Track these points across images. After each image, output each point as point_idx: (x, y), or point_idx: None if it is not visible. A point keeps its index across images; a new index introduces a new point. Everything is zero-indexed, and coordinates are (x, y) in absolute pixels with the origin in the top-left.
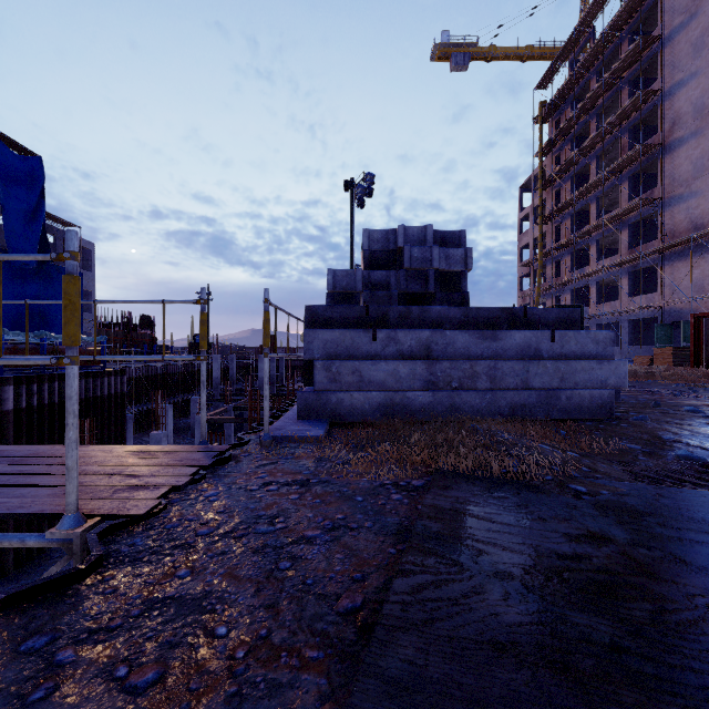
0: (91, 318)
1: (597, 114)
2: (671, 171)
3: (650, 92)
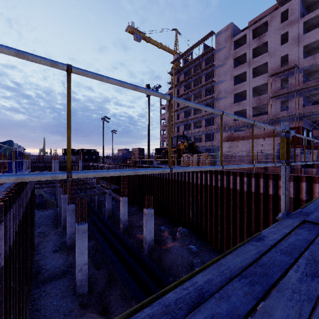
0: None
1: (194, 80)
2: (218, 106)
3: (213, 81)
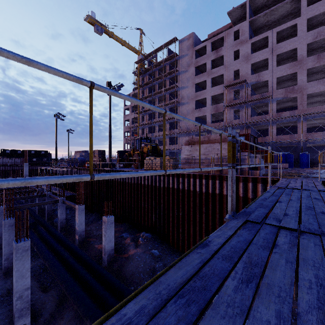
0: None
1: (158, 83)
2: (181, 111)
3: (177, 86)
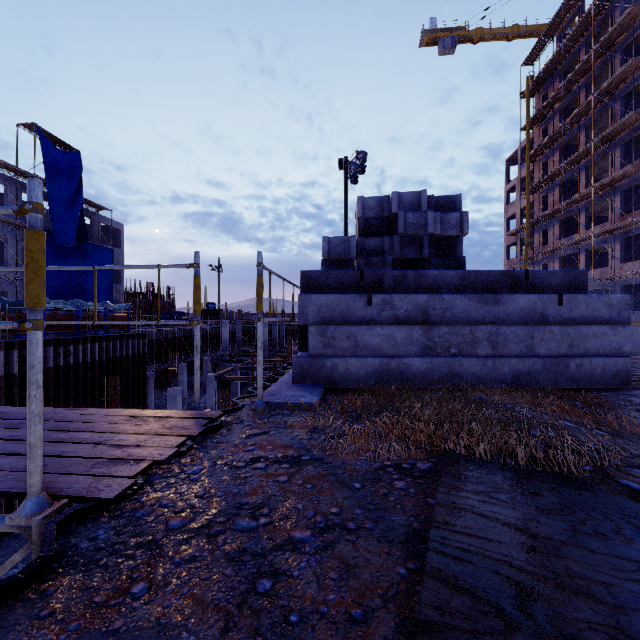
0: (120, 288)
1: (586, 85)
2: None
3: None
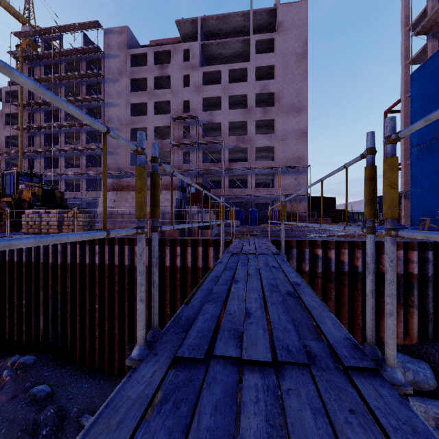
0: None
1: (65, 86)
2: (108, 139)
3: (100, 99)
